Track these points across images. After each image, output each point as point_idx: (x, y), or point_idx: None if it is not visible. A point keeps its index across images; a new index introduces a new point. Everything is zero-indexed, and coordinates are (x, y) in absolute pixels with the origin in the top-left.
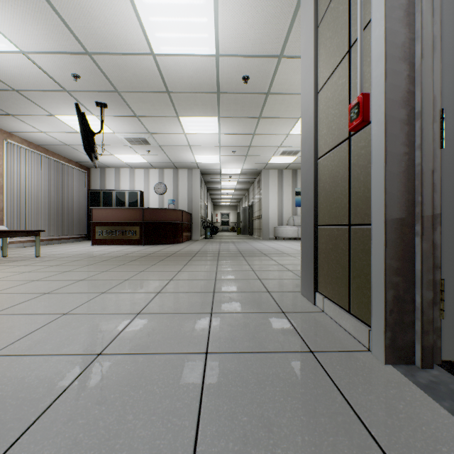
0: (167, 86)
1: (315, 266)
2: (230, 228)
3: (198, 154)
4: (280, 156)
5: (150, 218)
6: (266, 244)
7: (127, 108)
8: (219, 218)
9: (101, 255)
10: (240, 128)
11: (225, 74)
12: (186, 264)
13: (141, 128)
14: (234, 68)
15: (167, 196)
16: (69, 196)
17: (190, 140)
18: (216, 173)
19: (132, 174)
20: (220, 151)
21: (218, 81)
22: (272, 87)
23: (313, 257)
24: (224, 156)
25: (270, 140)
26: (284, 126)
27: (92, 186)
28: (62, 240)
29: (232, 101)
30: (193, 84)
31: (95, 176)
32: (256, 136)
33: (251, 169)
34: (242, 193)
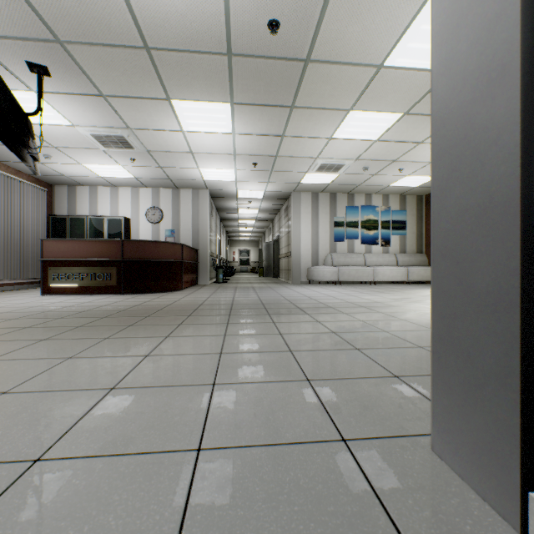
0: (144, 34)
1: (526, 404)
2: (250, 268)
3: (205, 166)
4: (317, 172)
5: (133, 254)
6: (298, 291)
7: (84, 78)
8: (237, 257)
9: (34, 315)
10: (264, 124)
11: (239, 14)
12: (168, 336)
13: (114, 118)
14: (255, 0)
15: (164, 225)
16: (15, 222)
17: (192, 142)
18: (230, 196)
19: (114, 195)
20: (236, 163)
21: (228, 28)
22: (315, 48)
23: (520, 375)
24: (241, 171)
25: (305, 147)
26: (326, 124)
27: (56, 210)
28: (3, 287)
29: (251, 74)
30: (187, 33)
31: (60, 197)
32: (286, 140)
33: (277, 192)
34: (266, 224)
